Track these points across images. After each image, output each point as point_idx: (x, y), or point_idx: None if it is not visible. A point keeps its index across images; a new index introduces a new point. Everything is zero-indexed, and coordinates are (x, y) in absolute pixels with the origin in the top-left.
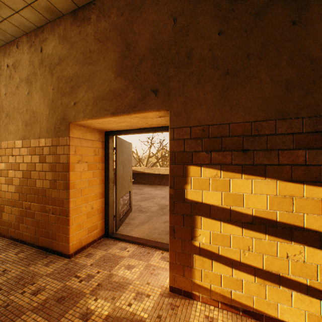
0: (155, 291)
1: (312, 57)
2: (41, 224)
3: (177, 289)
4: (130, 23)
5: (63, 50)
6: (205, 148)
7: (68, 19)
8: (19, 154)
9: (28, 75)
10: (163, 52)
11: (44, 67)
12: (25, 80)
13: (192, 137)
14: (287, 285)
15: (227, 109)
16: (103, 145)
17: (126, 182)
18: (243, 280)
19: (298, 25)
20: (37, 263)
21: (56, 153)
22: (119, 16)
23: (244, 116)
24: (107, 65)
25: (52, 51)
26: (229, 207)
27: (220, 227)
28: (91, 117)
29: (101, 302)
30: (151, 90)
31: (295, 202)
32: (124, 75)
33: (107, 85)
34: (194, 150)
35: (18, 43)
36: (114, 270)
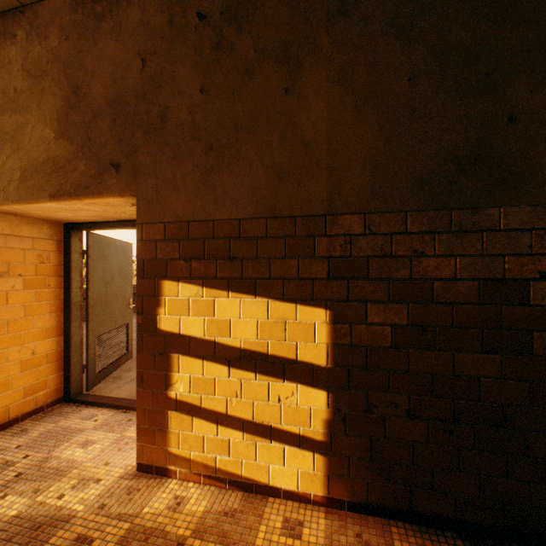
0: (113, 473)
1: (305, 139)
2: None
3: (148, 466)
4: (80, 55)
5: None
6: (183, 255)
7: None
8: None
9: None
10: (127, 107)
11: None
12: None
13: (168, 237)
14: (279, 438)
15: (211, 200)
16: (61, 247)
17: (117, 309)
18: (231, 440)
19: (291, 94)
20: None
21: None
22: (63, 40)
23: (232, 211)
24: (44, 117)
25: None
26: (213, 338)
27: (202, 367)
28: (18, 201)
29: (12, 498)
30: (111, 164)
31: (288, 328)
32: (70, 136)
33: (44, 150)
34: (170, 258)
35: None
36: (58, 450)
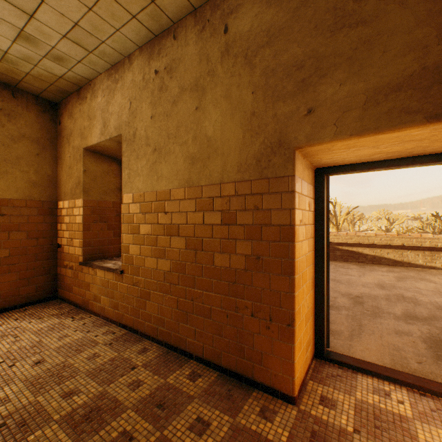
0: None
1: None
2: (225, 331)
3: None
4: None
5: (279, 16)
6: None
7: None
8: (179, 210)
9: (197, 78)
10: None
11: (232, 57)
12: (190, 88)
13: None
14: None
15: None
16: (313, 193)
17: None
18: None
19: None
20: (242, 408)
21: (260, 207)
22: None
23: None
24: (412, 15)
25: (250, 24)
26: None
27: None
28: (360, 133)
29: None
30: None
31: None
32: None
33: (412, 58)
34: None
35: (177, 31)
36: None
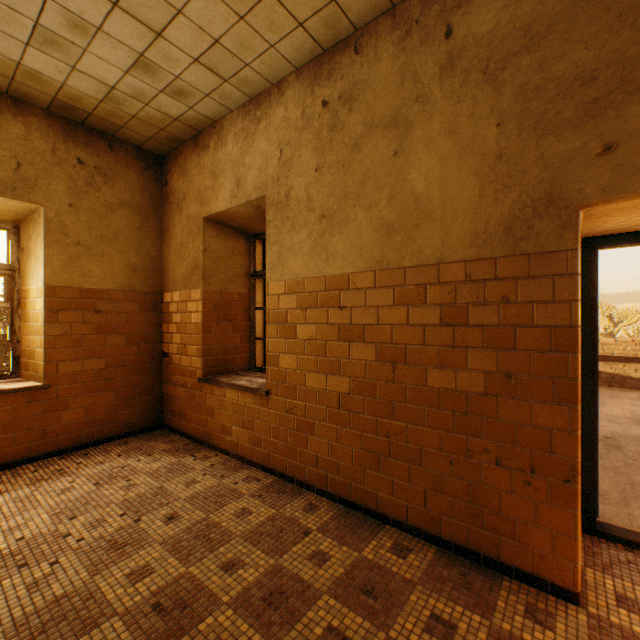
0: None
1: None
2: (447, 484)
3: None
4: None
5: (548, 4)
6: None
7: None
8: (364, 304)
9: (397, 108)
10: None
11: (459, 73)
12: (384, 123)
13: None
14: None
15: None
16: None
17: None
18: None
19: None
20: (495, 604)
21: (511, 298)
22: None
23: None
24: None
25: (493, 21)
26: None
27: None
28: None
29: None
30: None
31: None
32: None
33: None
34: None
35: (360, 41)
36: None
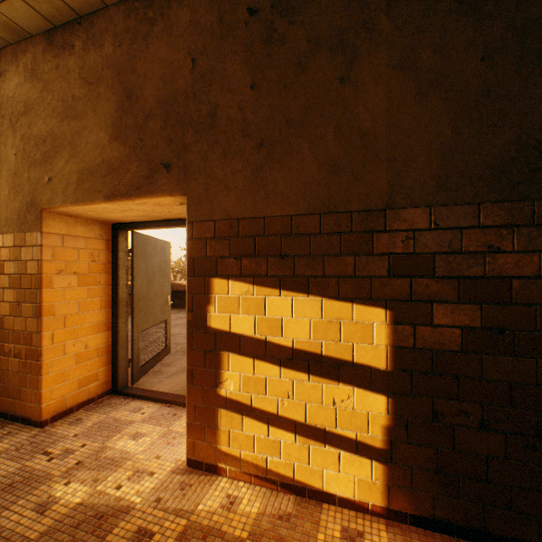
0: (164, 467)
1: (362, 130)
2: None
3: (198, 462)
4: (132, 60)
5: (32, 92)
6: (233, 253)
7: (39, 43)
8: None
9: None
10: (178, 108)
11: (1, 117)
12: None
13: (218, 235)
14: (334, 442)
15: (262, 196)
16: (109, 246)
17: (157, 306)
18: (282, 441)
19: (347, 84)
20: None
21: (20, 258)
22: (116, 46)
23: (283, 208)
24: (99, 122)
25: (14, 92)
26: (264, 337)
27: (252, 366)
28: (75, 203)
29: (75, 486)
30: (162, 164)
31: (343, 328)
32: (123, 139)
33: (99, 153)
34: (220, 255)
35: None
36: (111, 441)
